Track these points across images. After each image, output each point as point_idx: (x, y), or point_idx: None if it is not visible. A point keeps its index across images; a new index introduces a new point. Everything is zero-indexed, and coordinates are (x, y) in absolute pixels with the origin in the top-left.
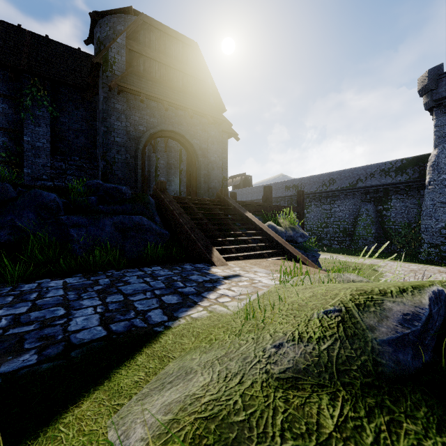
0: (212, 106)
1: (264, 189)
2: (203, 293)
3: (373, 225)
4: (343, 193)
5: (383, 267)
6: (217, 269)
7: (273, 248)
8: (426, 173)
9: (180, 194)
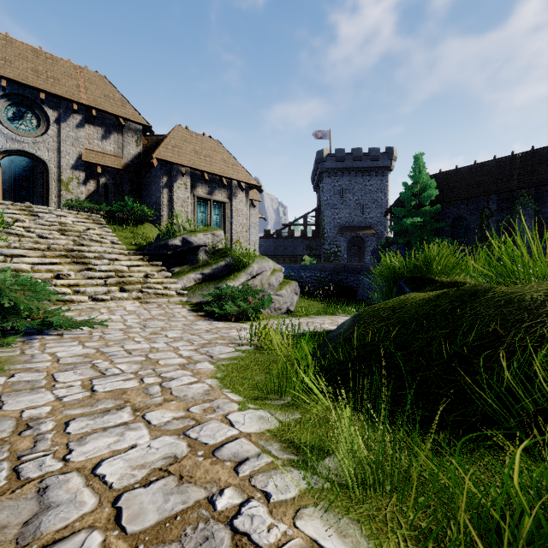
0: None
1: None
2: None
3: None
4: None
5: None
6: None
7: None
8: None
9: None
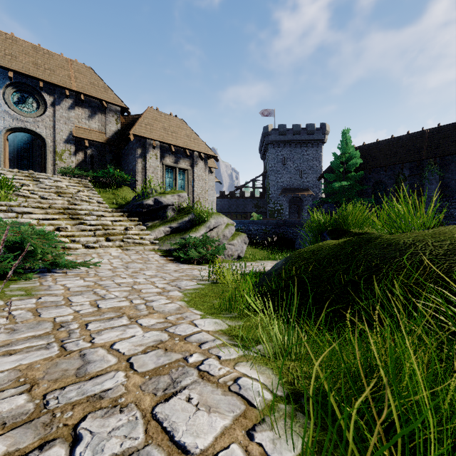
0: None
1: None
2: None
3: None
4: None
5: None
6: None
7: None
8: None
9: None
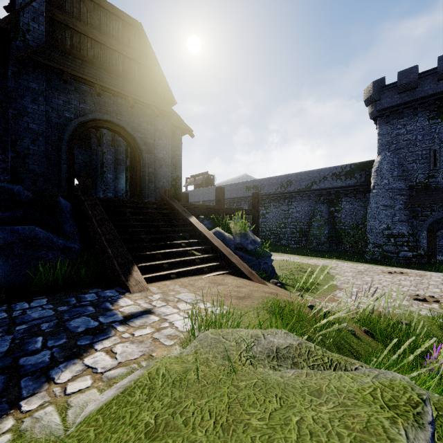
0: (160, 96)
1: (216, 191)
2: (58, 365)
3: (326, 226)
4: (300, 194)
5: (334, 269)
6: (129, 299)
7: (217, 259)
8: (371, 178)
9: (126, 194)
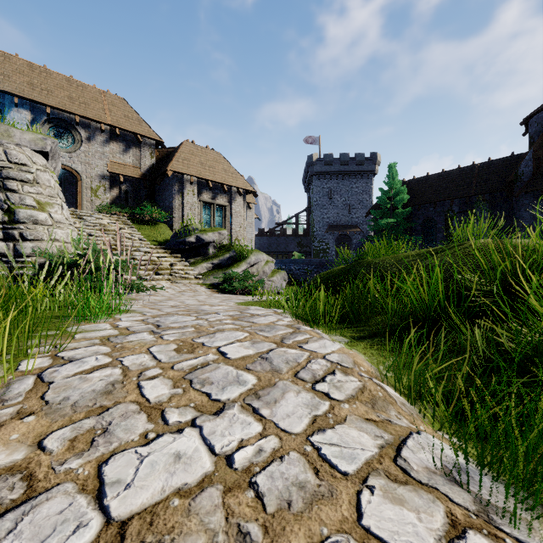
0: None
1: None
2: None
3: None
4: None
5: None
6: None
7: None
8: None
9: None
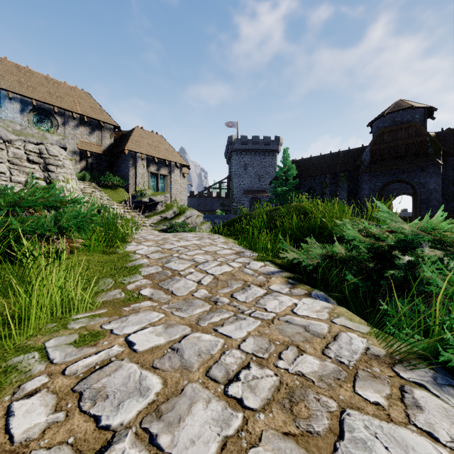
0: (428, 155)
1: None
2: None
3: None
4: None
5: None
6: None
7: None
8: None
9: None
